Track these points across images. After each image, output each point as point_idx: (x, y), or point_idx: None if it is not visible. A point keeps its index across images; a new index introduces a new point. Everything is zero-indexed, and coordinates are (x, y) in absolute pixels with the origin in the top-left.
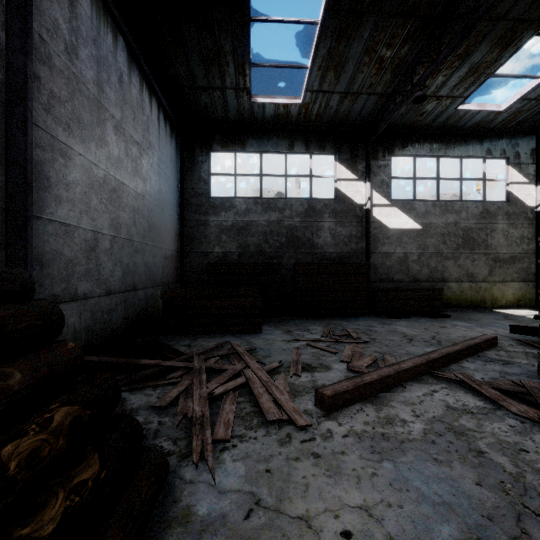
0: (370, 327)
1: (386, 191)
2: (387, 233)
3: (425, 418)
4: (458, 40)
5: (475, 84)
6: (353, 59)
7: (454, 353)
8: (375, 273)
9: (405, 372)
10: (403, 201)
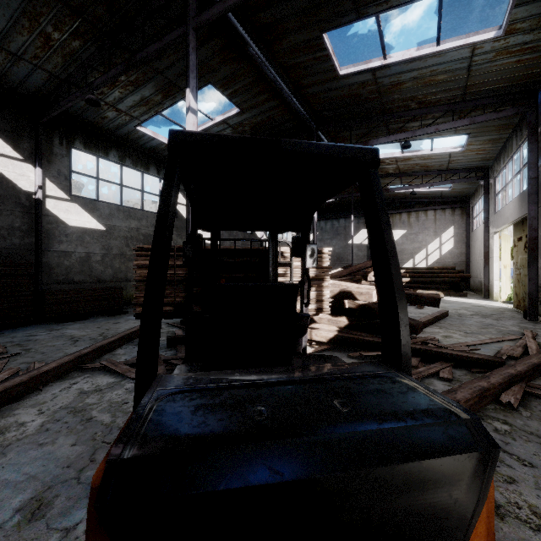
0: (31, 337)
1: (65, 184)
2: (66, 230)
3: (51, 411)
4: (123, 68)
5: (148, 114)
6: (4, 10)
7: (108, 344)
8: (50, 274)
9: (45, 374)
10: (86, 199)
